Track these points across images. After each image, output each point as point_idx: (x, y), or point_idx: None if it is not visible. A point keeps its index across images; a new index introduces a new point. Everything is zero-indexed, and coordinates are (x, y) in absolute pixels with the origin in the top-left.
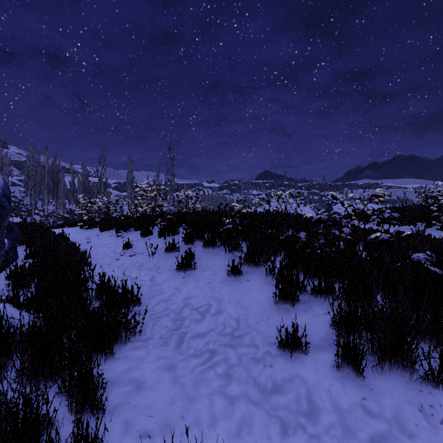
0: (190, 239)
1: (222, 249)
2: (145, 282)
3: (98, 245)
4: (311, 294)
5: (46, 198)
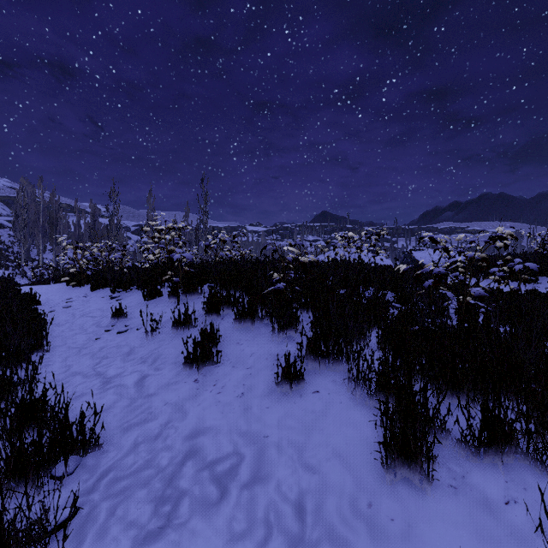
0: (215, 306)
1: (267, 324)
2: (125, 388)
3: (79, 312)
4: (460, 440)
5: (40, 244)
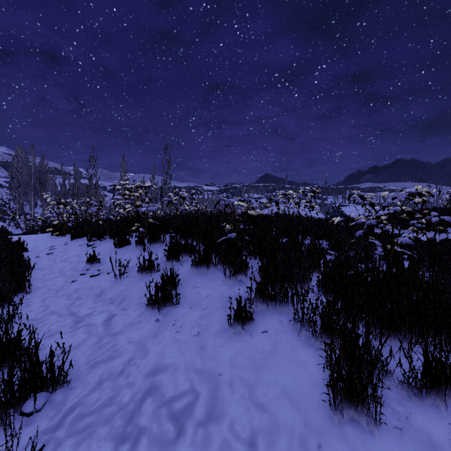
0: (175, 253)
1: (220, 269)
2: (94, 327)
3: (59, 258)
4: (402, 382)
5: (32, 200)
